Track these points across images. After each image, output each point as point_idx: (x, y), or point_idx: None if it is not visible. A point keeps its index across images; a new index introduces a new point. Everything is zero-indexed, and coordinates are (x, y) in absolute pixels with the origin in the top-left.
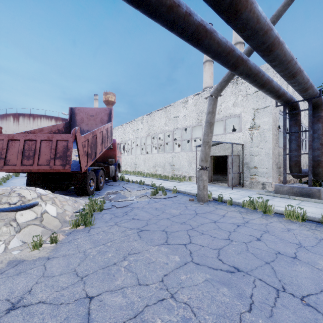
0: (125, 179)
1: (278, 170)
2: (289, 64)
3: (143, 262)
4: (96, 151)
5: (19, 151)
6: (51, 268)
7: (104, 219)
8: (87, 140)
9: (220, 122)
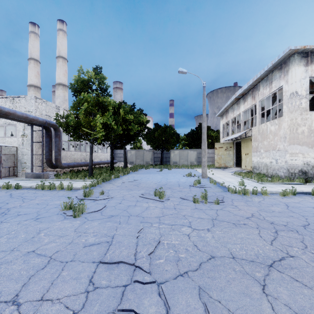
0: None
1: (44, 164)
2: None
3: None
4: None
5: None
6: None
7: None
8: None
9: None
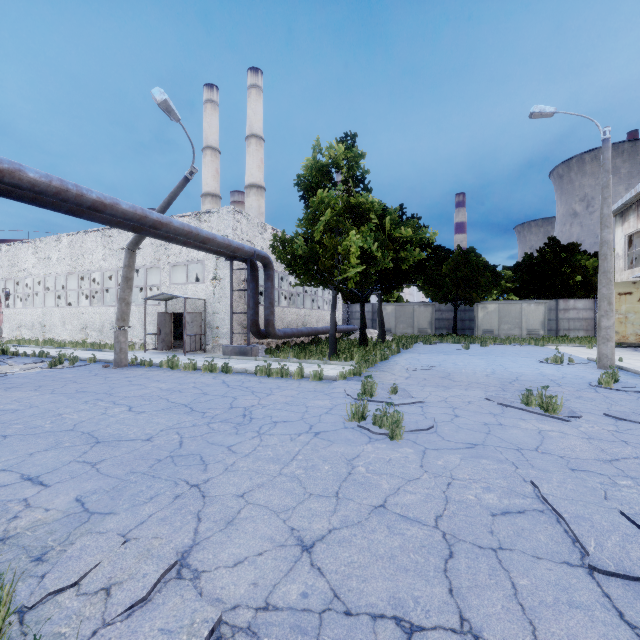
0: (10, 353)
1: (245, 330)
2: (189, 236)
3: (2, 397)
4: None
5: None
6: None
7: None
8: None
9: None
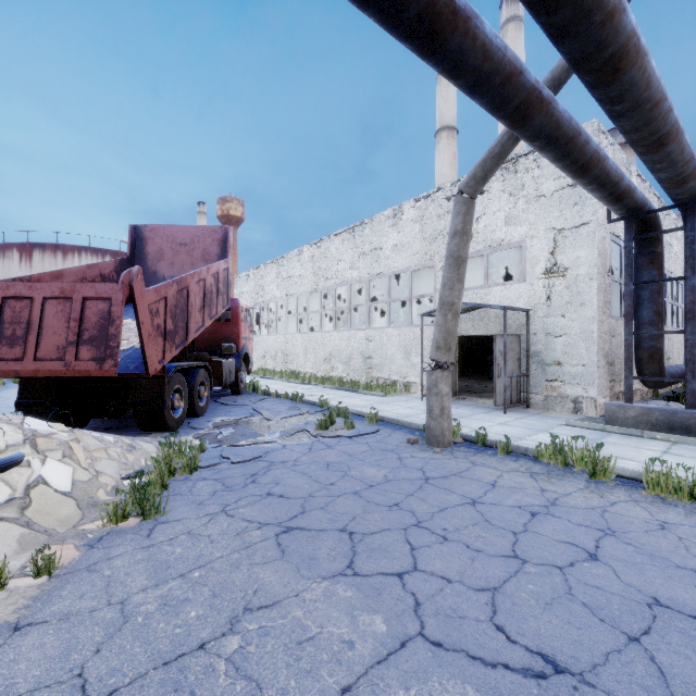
0: (261, 390)
1: (610, 369)
2: (656, 112)
3: (282, 640)
4: (188, 326)
5: None
6: (12, 666)
7: (197, 495)
8: (163, 298)
9: (473, 262)
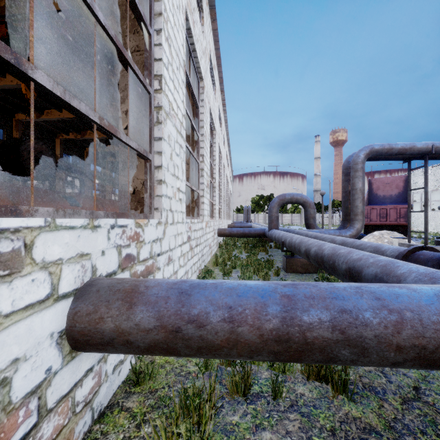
0: (413, 237)
1: None
2: None
3: None
4: None
5: (377, 214)
6: None
7: None
8: None
9: None
